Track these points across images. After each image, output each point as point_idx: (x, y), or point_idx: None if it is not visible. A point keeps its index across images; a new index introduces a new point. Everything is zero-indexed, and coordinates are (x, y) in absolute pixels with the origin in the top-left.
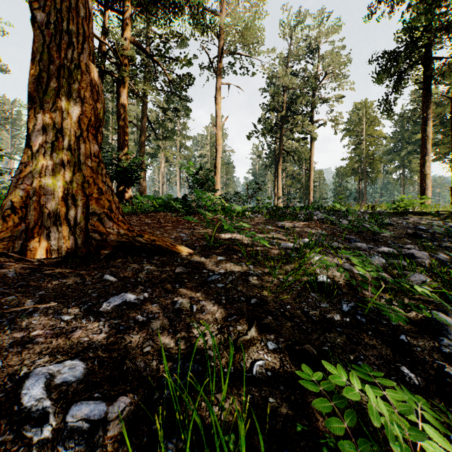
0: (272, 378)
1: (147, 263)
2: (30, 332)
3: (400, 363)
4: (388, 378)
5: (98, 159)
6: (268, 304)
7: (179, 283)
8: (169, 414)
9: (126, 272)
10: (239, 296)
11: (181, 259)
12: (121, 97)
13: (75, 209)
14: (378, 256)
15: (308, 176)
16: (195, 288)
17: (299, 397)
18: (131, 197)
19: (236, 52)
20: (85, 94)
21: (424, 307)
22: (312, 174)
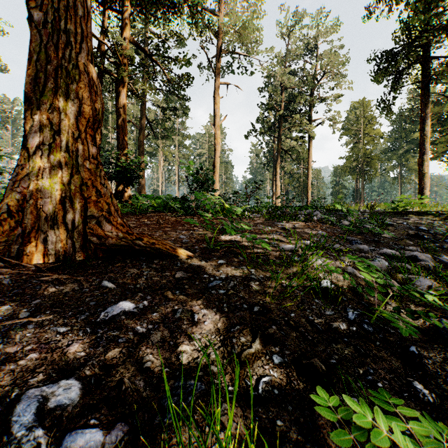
0: (280, 397)
1: (147, 267)
2: (24, 347)
3: (412, 377)
4: (400, 394)
5: (96, 160)
6: (272, 311)
7: (180, 289)
8: (170, 442)
9: (125, 277)
10: (242, 304)
11: (181, 263)
12: (120, 97)
13: (73, 212)
14: (380, 259)
15: (306, 175)
16: (196, 295)
17: (308, 418)
18: (130, 196)
19: (234, 52)
20: (83, 95)
21: (433, 316)
22: (310, 173)
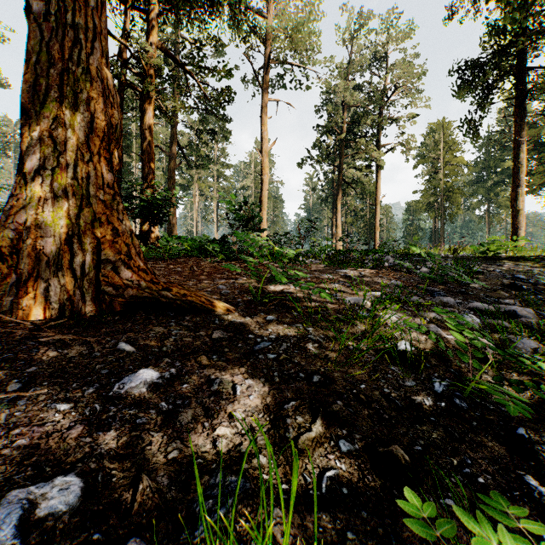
0: (350, 498)
1: (176, 325)
2: (11, 431)
3: (522, 469)
4: (508, 493)
5: (113, 190)
6: (336, 382)
7: (218, 353)
8: None
9: (148, 338)
10: (297, 372)
11: (220, 320)
12: (145, 116)
13: (83, 255)
14: (470, 314)
15: (373, 213)
16: (238, 360)
17: (389, 529)
18: (158, 238)
19: (286, 62)
20: (96, 107)
21: None
22: (378, 210)
